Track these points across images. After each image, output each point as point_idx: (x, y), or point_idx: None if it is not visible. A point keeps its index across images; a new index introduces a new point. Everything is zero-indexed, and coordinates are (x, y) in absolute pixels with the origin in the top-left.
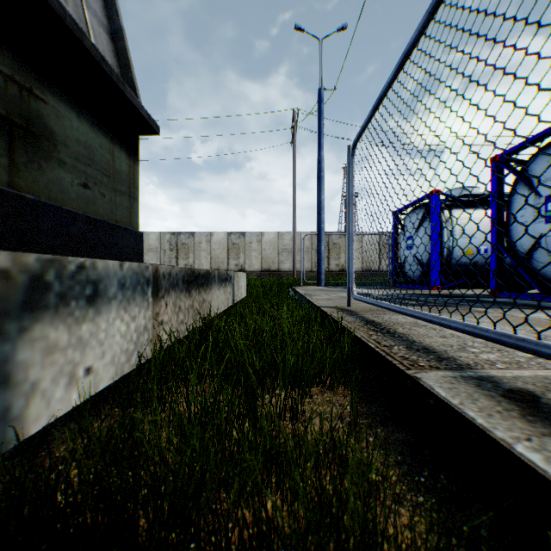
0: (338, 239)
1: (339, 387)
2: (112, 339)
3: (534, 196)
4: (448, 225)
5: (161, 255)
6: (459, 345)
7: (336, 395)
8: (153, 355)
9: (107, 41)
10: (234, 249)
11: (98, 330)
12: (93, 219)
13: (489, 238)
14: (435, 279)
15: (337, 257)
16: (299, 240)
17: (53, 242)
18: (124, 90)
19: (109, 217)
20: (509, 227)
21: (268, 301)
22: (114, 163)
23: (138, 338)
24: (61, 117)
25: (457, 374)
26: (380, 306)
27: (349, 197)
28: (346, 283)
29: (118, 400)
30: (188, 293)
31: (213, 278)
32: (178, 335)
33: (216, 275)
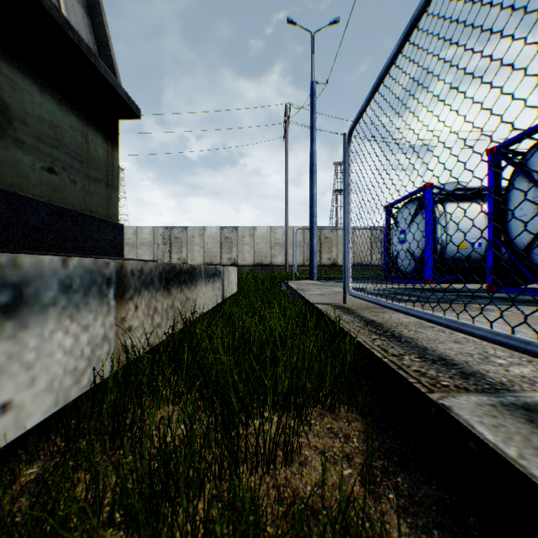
0: (330, 233)
1: (341, 408)
2: (49, 359)
3: (534, 188)
4: (441, 219)
5: (154, 249)
6: (479, 354)
7: (338, 420)
8: (110, 375)
9: (82, 15)
10: (227, 243)
11: (23, 349)
12: (60, 209)
13: (483, 232)
14: (428, 273)
15: (329, 251)
16: (291, 234)
17: (6, 233)
18: (96, 64)
19: (82, 206)
20: (506, 220)
21: (259, 297)
22: (87, 147)
23: (93, 352)
24: (18, 89)
25: (495, 401)
26: (380, 304)
27: (345, 188)
28: (338, 277)
29: (63, 433)
30: (167, 291)
31: (199, 274)
32: (153, 341)
33: (203, 270)
